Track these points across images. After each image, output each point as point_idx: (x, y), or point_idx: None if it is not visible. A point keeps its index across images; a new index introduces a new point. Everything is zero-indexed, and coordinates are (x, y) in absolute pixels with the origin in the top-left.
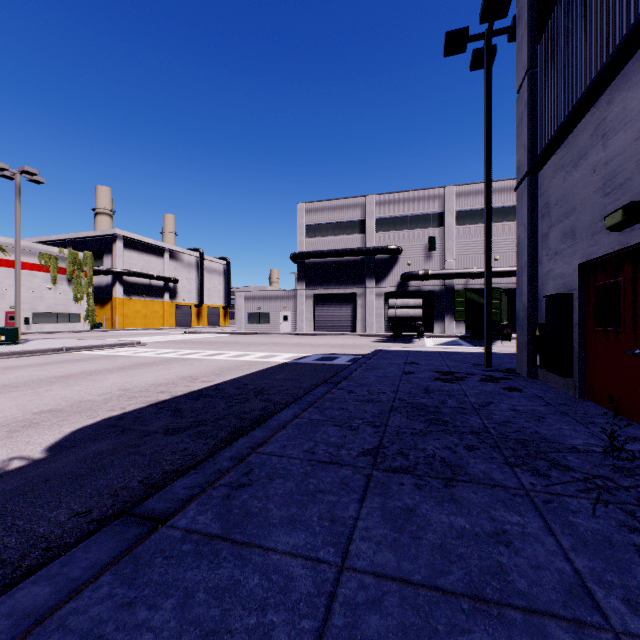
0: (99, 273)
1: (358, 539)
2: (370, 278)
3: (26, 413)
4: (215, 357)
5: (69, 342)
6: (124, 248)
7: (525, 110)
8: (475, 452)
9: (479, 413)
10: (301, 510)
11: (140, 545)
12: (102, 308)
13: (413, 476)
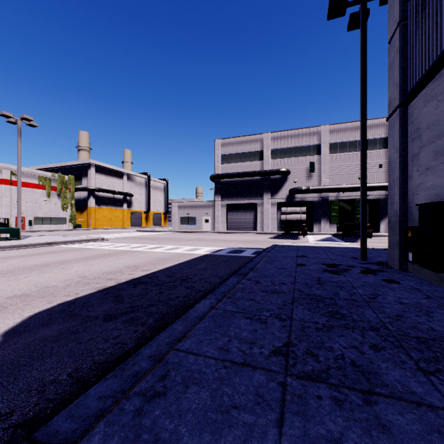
0: (79, 190)
1: None
2: (267, 192)
3: (1, 297)
4: (155, 250)
5: (55, 238)
6: (96, 172)
7: (397, 55)
8: (382, 353)
9: (371, 306)
10: (215, 438)
11: None
12: (81, 214)
13: (329, 386)
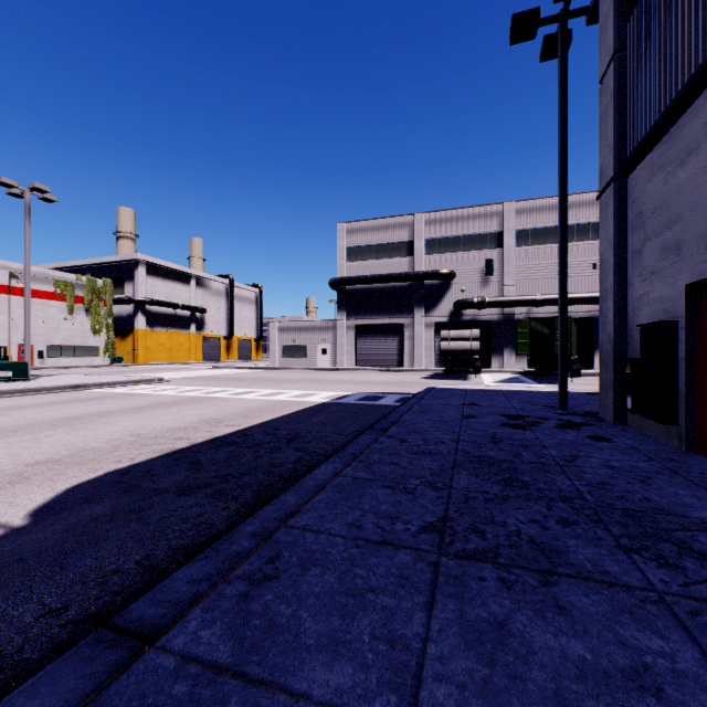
0: (120, 302)
1: (430, 678)
2: (419, 306)
3: (18, 464)
4: (244, 396)
5: (84, 378)
6: (147, 274)
7: (611, 102)
8: (573, 529)
9: (565, 471)
10: (346, 622)
11: (113, 683)
12: (123, 340)
13: (496, 566)
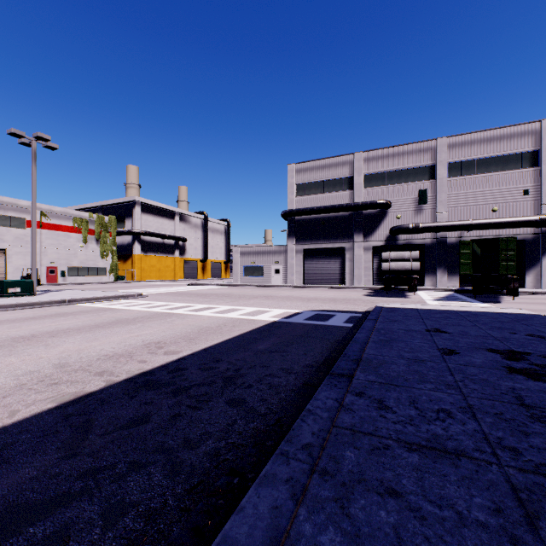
0: (122, 234)
1: None
2: (358, 233)
3: None
4: (201, 313)
5: (79, 293)
6: (142, 212)
7: None
8: None
9: None
10: None
11: None
12: (124, 263)
13: None
